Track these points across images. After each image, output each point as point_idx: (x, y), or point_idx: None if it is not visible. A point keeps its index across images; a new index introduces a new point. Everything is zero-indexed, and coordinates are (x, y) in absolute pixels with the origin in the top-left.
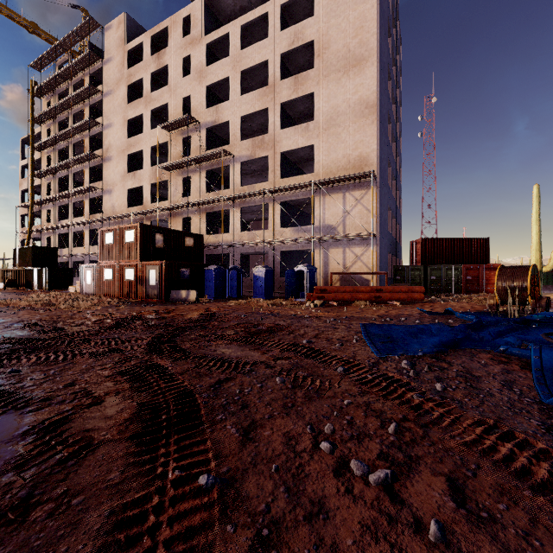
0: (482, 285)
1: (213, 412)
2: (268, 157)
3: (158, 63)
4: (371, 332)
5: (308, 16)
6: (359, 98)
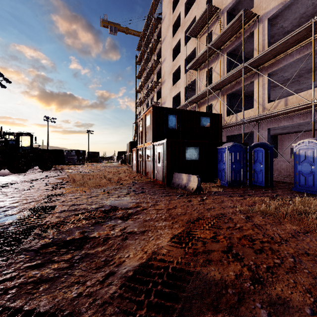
0: None
1: None
2: None
3: None
4: None
5: None
6: None
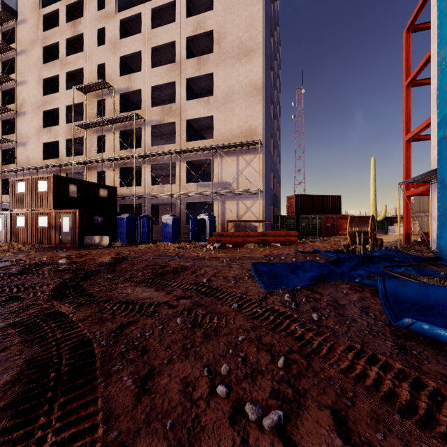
0: (337, 230)
1: (110, 362)
2: (175, 123)
3: (74, 30)
4: (259, 269)
5: (208, 10)
6: (249, 81)
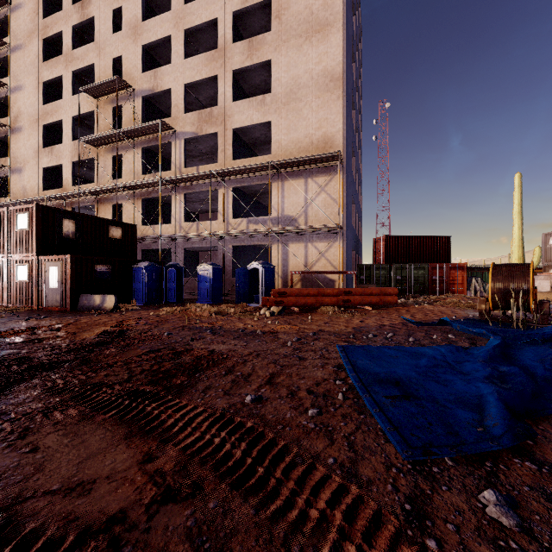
0: (448, 285)
1: None
2: (218, 136)
3: (82, 14)
4: (359, 366)
5: None
6: (323, 68)
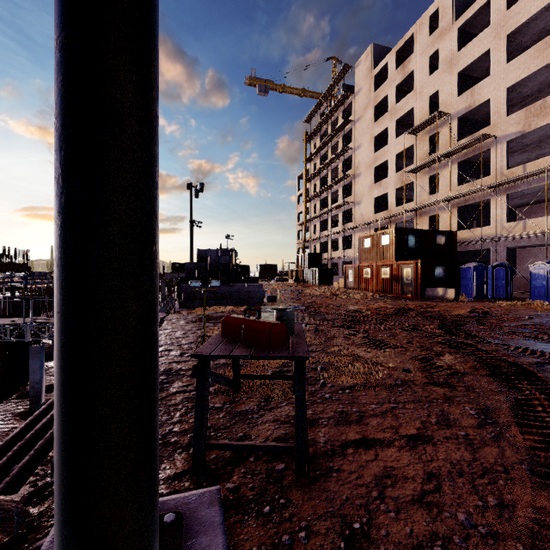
0: None
1: (548, 379)
2: None
3: (403, 74)
4: None
5: None
6: None
